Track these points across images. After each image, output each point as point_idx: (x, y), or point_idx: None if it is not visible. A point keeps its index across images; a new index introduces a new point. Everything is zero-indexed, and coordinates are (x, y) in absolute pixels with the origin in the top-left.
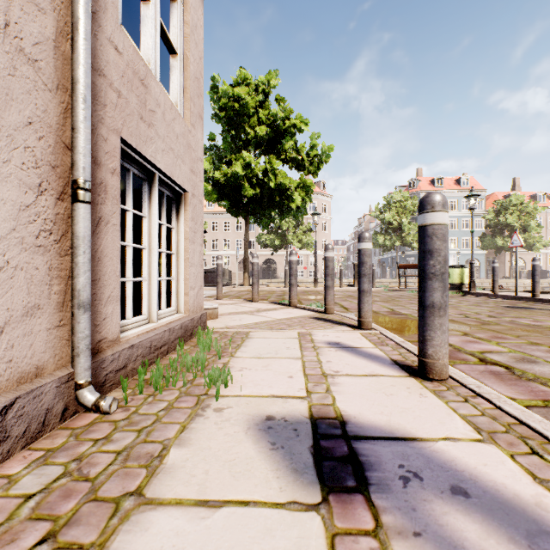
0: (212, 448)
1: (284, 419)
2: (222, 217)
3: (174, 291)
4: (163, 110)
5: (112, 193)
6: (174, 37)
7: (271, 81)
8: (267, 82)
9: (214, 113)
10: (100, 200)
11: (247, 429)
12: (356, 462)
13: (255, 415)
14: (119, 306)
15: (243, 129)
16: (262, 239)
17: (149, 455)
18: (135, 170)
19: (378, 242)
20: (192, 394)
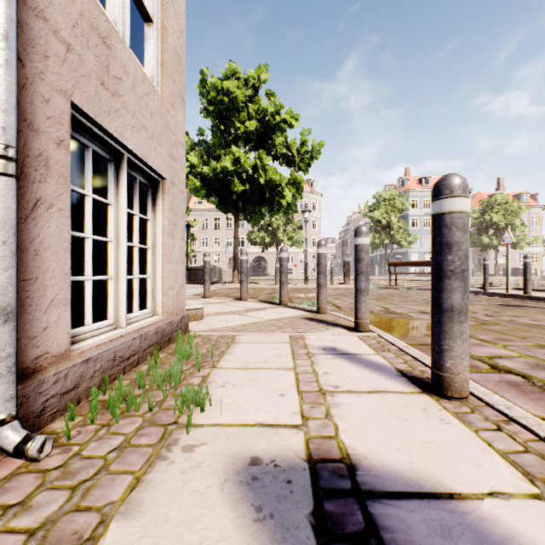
0: (171, 519)
1: (273, 463)
2: (212, 215)
3: (150, 291)
4: (133, 80)
5: (57, 170)
6: (149, 3)
7: (261, 75)
8: (257, 77)
9: (203, 108)
10: (39, 177)
11: (223, 481)
12: (378, 544)
13: (236, 457)
14: (68, 311)
15: (233, 124)
16: (252, 236)
17: (76, 536)
18: (96, 148)
19: None
20: (158, 423)
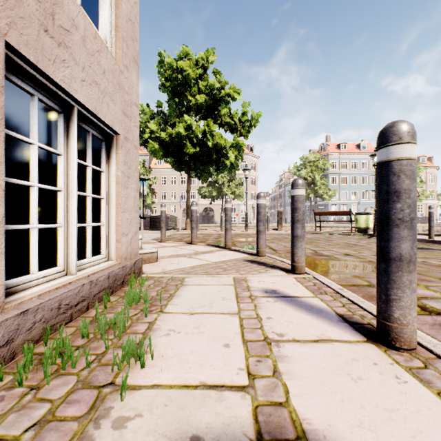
0: None
1: None
2: (169, 173)
3: (104, 238)
4: (83, 35)
5: None
6: None
7: (209, 57)
8: (206, 58)
9: (161, 84)
10: None
11: None
12: None
13: (173, 436)
14: (1, 262)
15: (185, 97)
16: (202, 191)
17: None
18: (43, 97)
19: None
20: (93, 385)
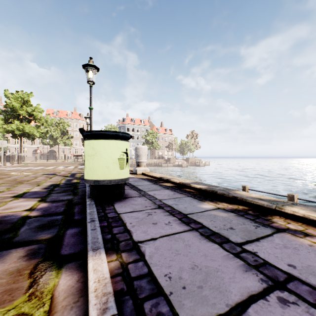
0: None
1: None
2: None
3: None
4: None
5: None
6: None
7: (29, 96)
8: (28, 97)
9: (6, 102)
10: None
11: None
12: None
13: None
14: None
15: (17, 111)
16: (43, 141)
17: None
18: None
19: None
20: None
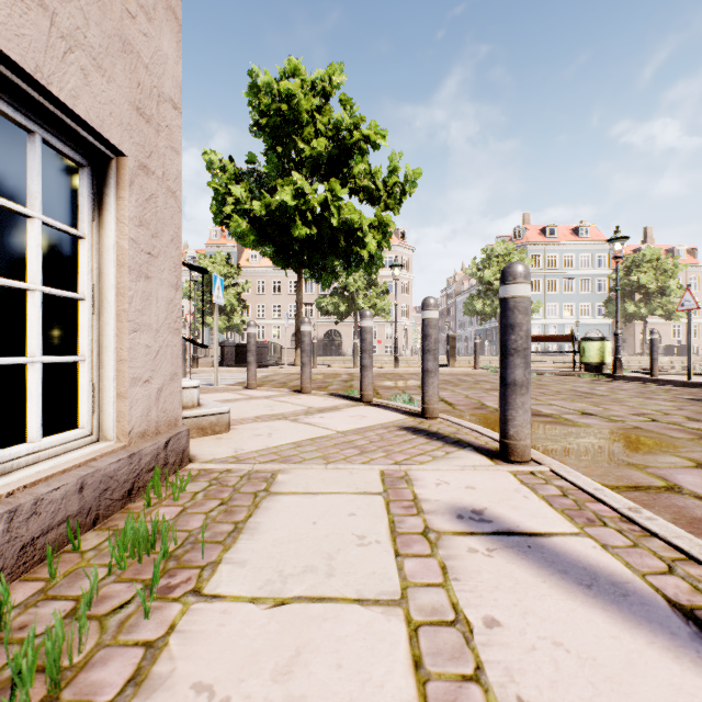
0: None
1: None
2: (270, 275)
3: (86, 390)
4: None
5: None
6: None
7: (333, 77)
8: (328, 79)
9: (253, 123)
10: None
11: None
12: None
13: None
14: None
15: (294, 143)
16: (323, 303)
17: None
18: None
19: (475, 308)
20: None
